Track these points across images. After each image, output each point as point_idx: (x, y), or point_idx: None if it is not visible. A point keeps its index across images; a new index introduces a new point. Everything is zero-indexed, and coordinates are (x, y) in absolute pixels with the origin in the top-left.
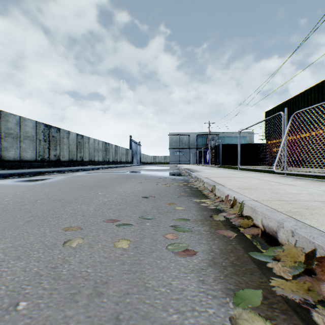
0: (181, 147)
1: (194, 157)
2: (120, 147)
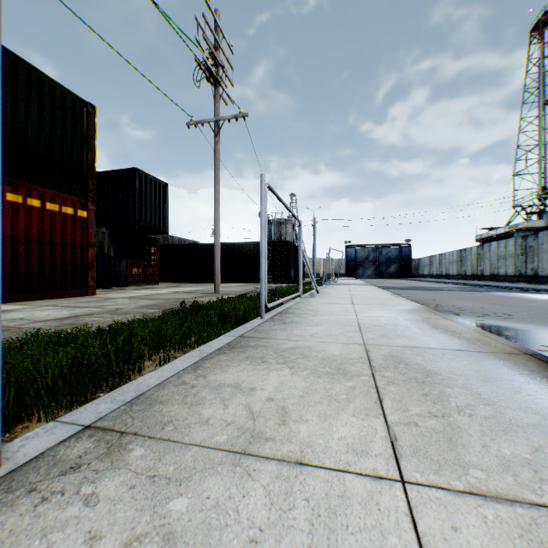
0: None
1: None
2: None
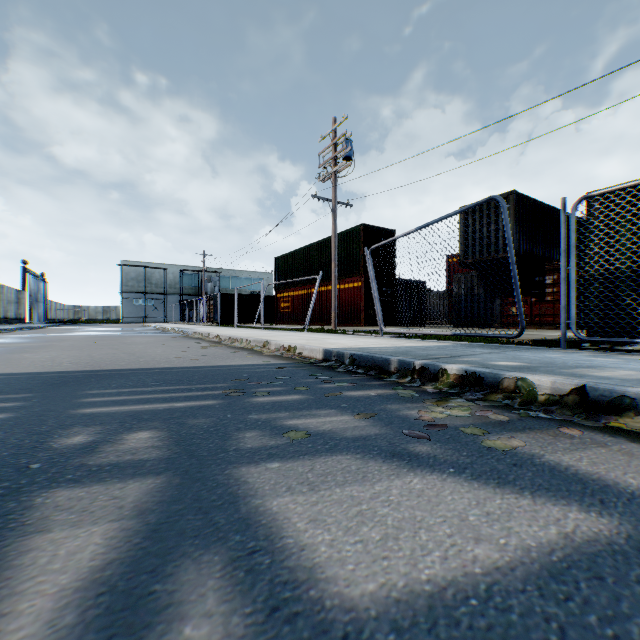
0: (149, 290)
1: (175, 311)
2: (6, 286)
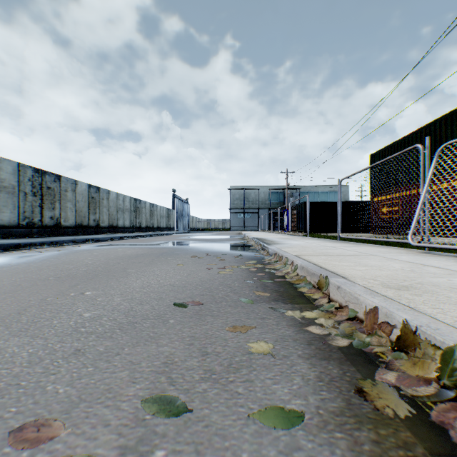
0: (247, 206)
1: (265, 221)
2: (158, 205)
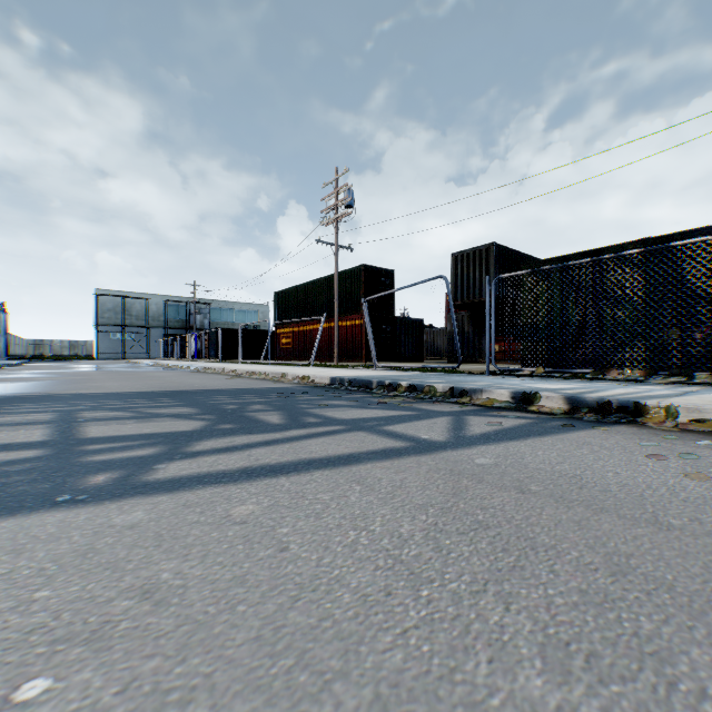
0: (129, 322)
1: (159, 346)
2: None
